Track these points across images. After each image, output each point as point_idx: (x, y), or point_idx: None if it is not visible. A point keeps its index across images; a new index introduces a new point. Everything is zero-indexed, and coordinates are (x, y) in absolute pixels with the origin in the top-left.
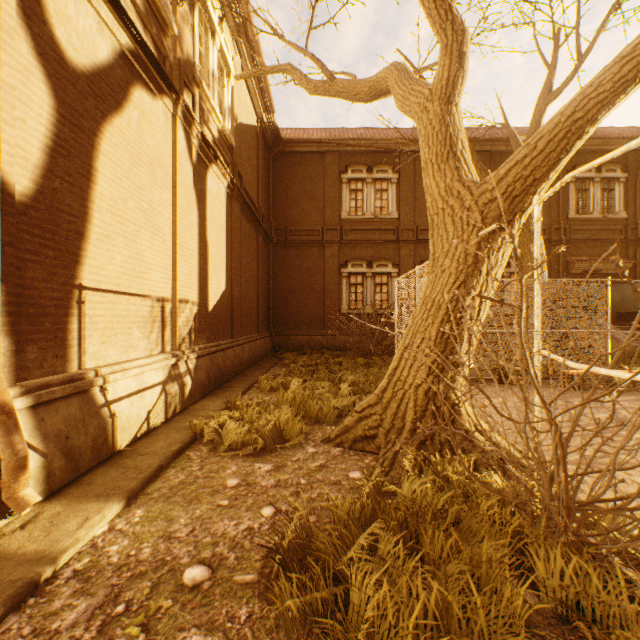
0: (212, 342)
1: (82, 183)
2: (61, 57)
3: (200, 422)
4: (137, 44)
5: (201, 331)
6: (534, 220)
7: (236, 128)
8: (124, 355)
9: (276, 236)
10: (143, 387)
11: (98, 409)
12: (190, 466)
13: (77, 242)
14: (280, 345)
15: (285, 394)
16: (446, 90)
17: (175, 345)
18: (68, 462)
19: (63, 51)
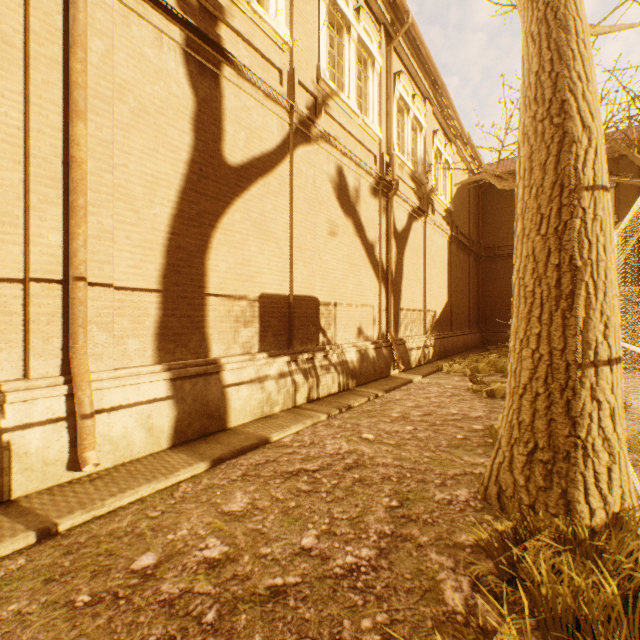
0: (439, 332)
1: (400, 272)
2: (397, 233)
3: (440, 364)
4: (414, 207)
5: (434, 326)
6: None
7: (453, 197)
8: (409, 334)
9: (485, 253)
10: (417, 347)
11: (407, 351)
12: (439, 375)
13: (399, 293)
14: (488, 340)
15: (483, 359)
16: None
17: (424, 332)
18: (403, 364)
19: (397, 231)
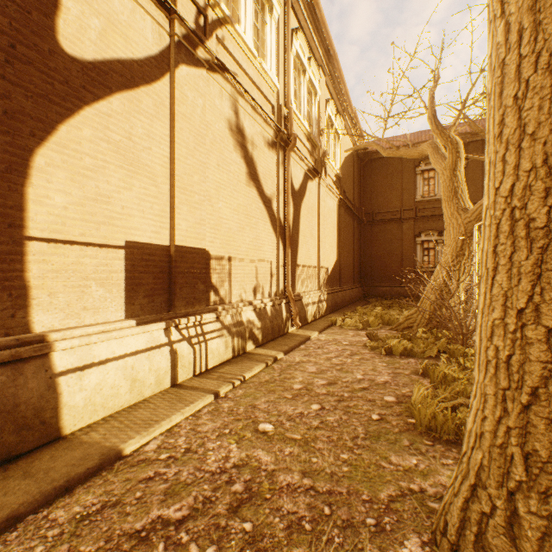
0: (331, 288)
1: (297, 229)
2: (294, 190)
3: (334, 318)
4: (309, 167)
5: (327, 281)
6: (473, 237)
7: (342, 165)
8: (305, 289)
9: (365, 218)
10: (312, 302)
11: (304, 306)
12: (334, 330)
13: (296, 249)
14: (368, 293)
15: (371, 313)
16: (452, 166)
17: (319, 287)
18: (300, 320)
19: (294, 188)
